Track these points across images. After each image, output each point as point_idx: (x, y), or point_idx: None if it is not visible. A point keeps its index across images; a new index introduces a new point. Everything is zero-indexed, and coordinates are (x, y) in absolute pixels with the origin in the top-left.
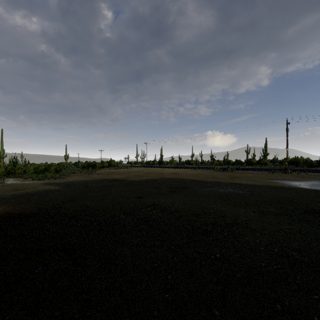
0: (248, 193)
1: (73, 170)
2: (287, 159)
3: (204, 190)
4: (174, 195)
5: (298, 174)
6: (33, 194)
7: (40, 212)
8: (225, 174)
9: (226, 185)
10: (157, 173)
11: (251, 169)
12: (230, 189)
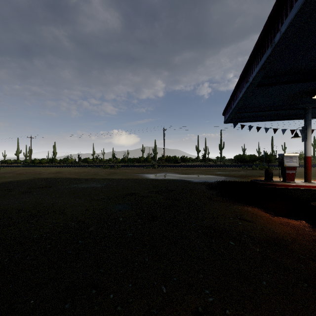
0: (103, 186)
1: None
2: (164, 157)
3: (66, 187)
4: (23, 195)
5: (161, 168)
6: None
7: None
8: (109, 171)
9: (96, 180)
10: (34, 173)
11: (136, 165)
12: (94, 184)
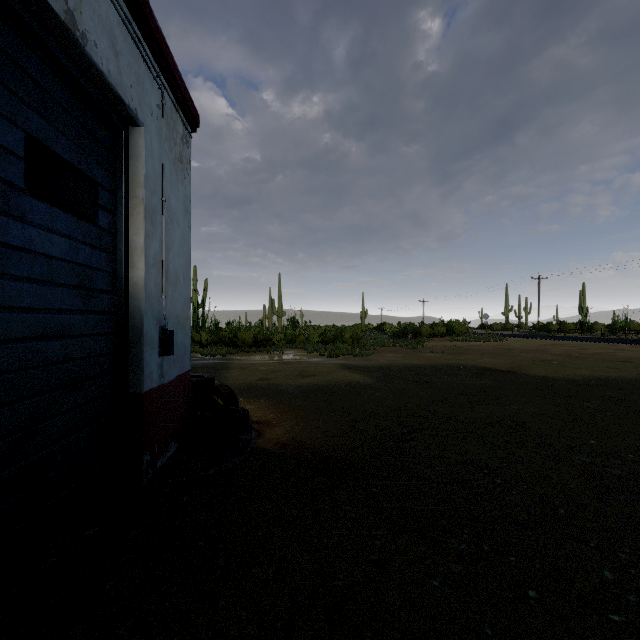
0: None
1: (379, 340)
2: None
3: None
4: None
5: None
6: (330, 390)
7: (363, 458)
8: None
9: None
10: (609, 360)
11: None
12: None
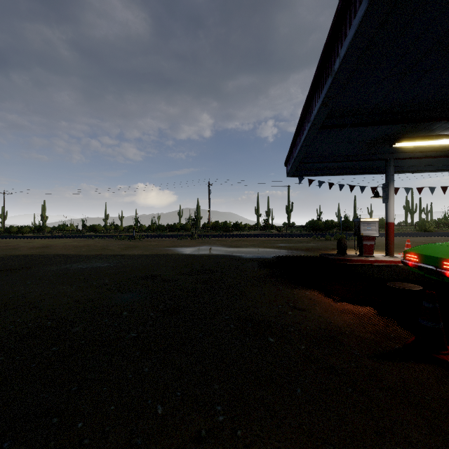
0: (110, 266)
1: None
2: (210, 223)
3: (53, 269)
4: None
5: (204, 239)
6: None
7: None
8: (126, 243)
9: (102, 258)
10: (6, 249)
11: (168, 235)
12: (98, 263)
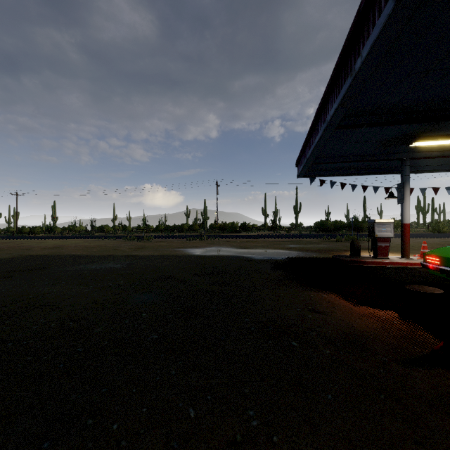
0: (124, 267)
1: None
2: (217, 224)
3: (68, 269)
4: None
5: (212, 240)
6: None
7: None
8: (136, 244)
9: (114, 259)
10: (20, 249)
11: (176, 236)
12: (110, 263)
